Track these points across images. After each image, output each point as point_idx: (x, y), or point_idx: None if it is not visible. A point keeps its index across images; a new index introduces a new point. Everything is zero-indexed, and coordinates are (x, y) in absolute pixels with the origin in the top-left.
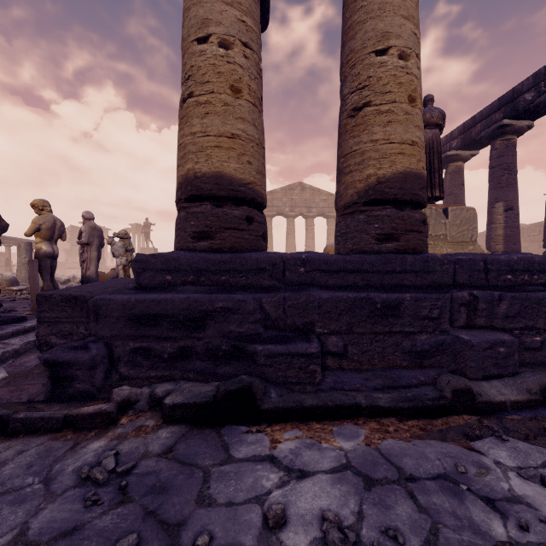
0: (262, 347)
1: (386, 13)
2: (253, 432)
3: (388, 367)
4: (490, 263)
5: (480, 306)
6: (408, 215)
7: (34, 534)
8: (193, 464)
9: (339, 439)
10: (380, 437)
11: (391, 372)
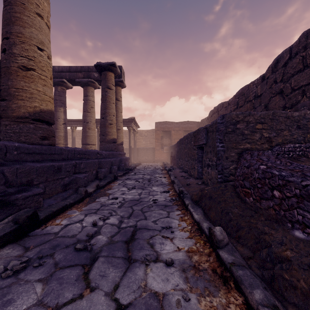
0: (20, 195)
1: (43, 32)
2: (44, 228)
3: (57, 193)
4: (75, 151)
5: (77, 166)
6: (52, 129)
7: (45, 276)
8: (48, 241)
9: (73, 214)
10: (80, 209)
11: (59, 195)
